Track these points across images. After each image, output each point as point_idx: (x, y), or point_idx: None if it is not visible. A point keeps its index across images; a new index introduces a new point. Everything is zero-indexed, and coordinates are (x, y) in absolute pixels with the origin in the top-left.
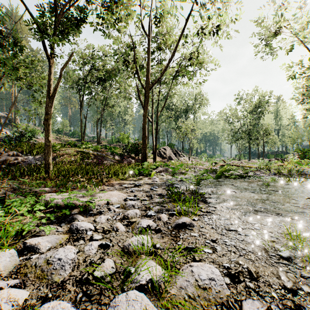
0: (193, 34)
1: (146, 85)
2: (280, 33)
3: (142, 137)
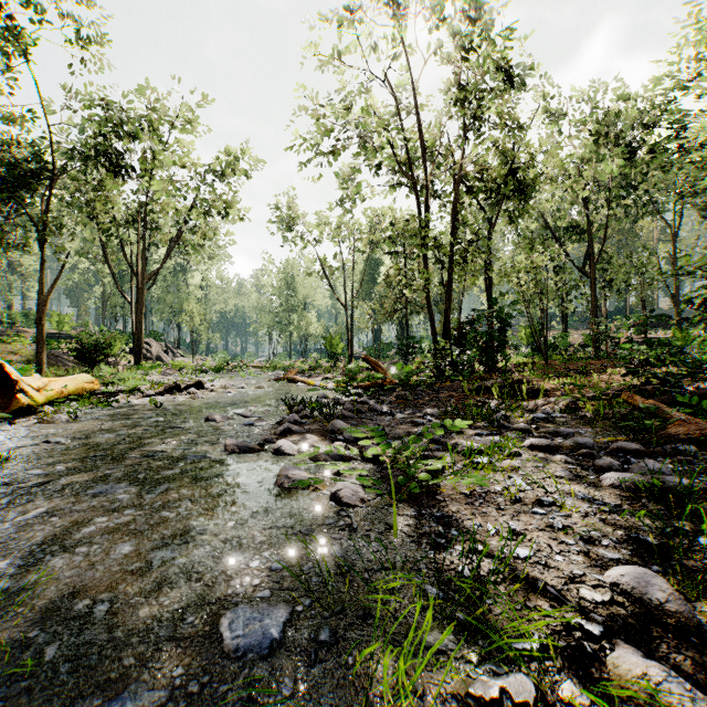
0: (199, 214)
1: (142, 275)
2: (293, 229)
3: (136, 334)
